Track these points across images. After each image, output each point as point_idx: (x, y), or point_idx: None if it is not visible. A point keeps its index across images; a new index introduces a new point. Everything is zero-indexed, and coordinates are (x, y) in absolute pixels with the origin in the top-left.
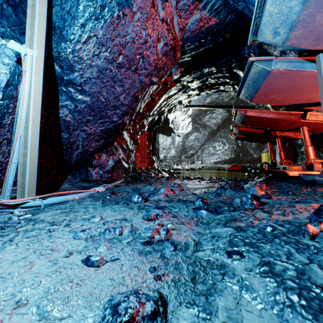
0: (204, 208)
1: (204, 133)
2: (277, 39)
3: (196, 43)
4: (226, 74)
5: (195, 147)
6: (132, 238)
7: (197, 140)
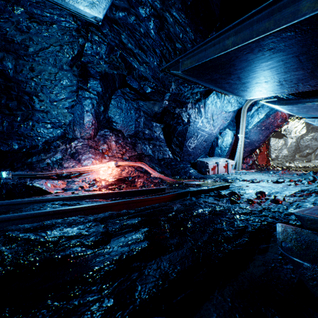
0: (295, 174)
1: None
2: None
3: None
4: None
5: (312, 146)
6: (275, 176)
7: (314, 139)
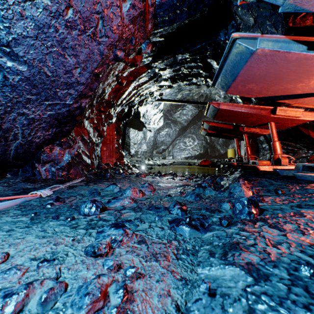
0: (185, 222)
1: (175, 129)
2: None
3: (170, 14)
4: (200, 64)
5: (166, 143)
6: None
7: (168, 135)
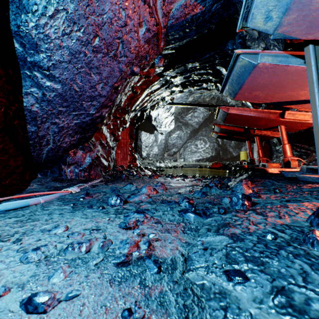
0: (191, 210)
1: (186, 132)
2: (269, 25)
3: (180, 33)
4: (210, 71)
5: (178, 145)
6: (102, 257)
7: (180, 138)
